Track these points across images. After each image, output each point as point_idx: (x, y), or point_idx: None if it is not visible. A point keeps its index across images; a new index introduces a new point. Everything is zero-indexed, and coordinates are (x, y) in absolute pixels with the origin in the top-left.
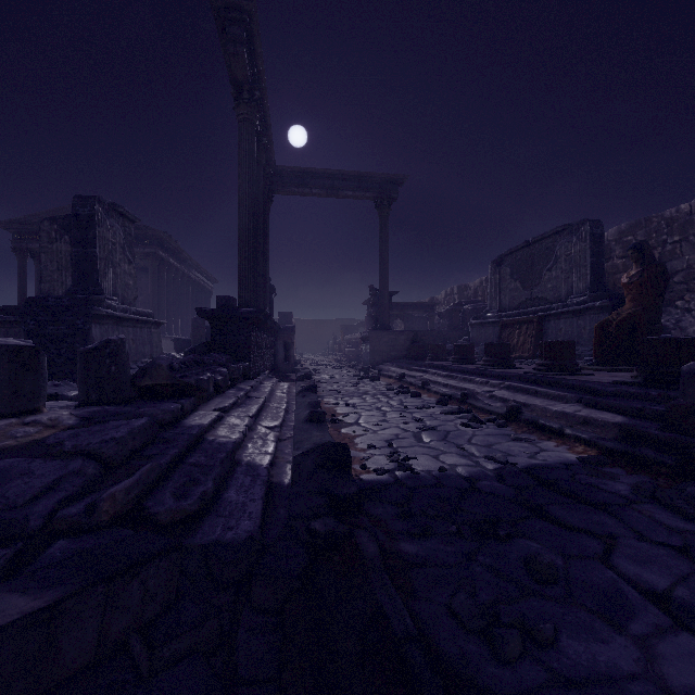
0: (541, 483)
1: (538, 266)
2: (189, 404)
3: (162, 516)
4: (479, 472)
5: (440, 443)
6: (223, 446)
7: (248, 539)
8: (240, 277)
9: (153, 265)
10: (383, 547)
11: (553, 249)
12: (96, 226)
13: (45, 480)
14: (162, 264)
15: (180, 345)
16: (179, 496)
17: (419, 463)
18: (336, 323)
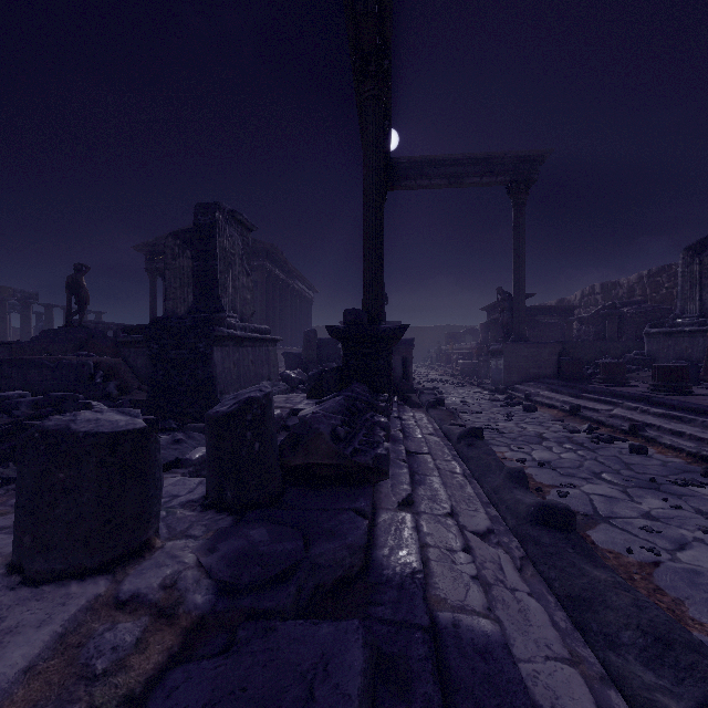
0: None
1: None
2: (370, 507)
3: None
4: None
5: None
6: (496, 671)
7: None
8: (365, 285)
9: (261, 277)
10: None
11: None
12: (216, 236)
13: None
14: (269, 276)
15: (290, 360)
16: None
17: None
18: (436, 329)
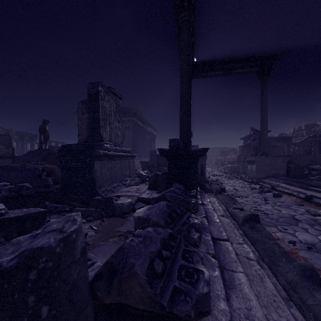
0: None
1: None
2: None
3: None
4: None
5: None
6: None
7: None
8: (181, 125)
9: (131, 125)
10: None
11: None
12: (99, 99)
13: None
14: (135, 124)
15: (143, 165)
16: None
17: None
18: (215, 149)
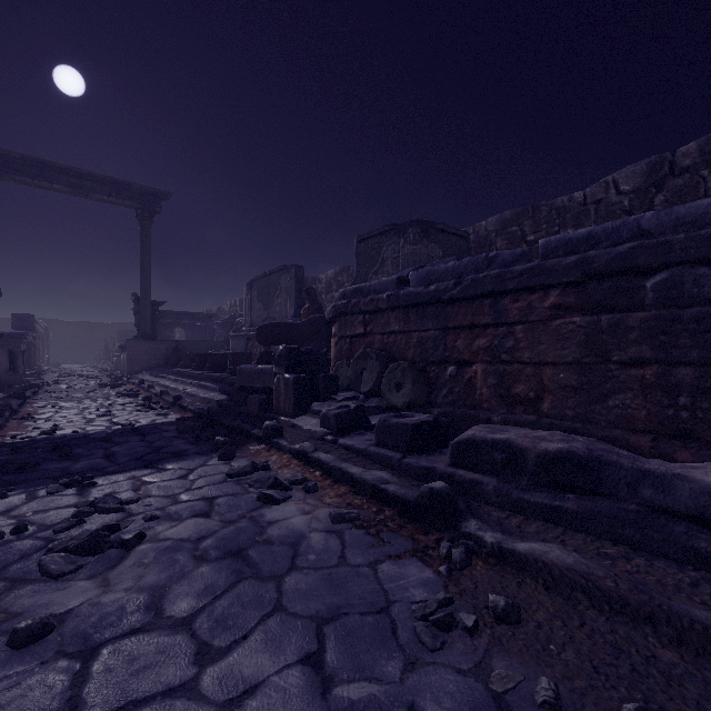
0: (133, 431)
1: (272, 293)
2: None
3: None
4: (101, 431)
5: (100, 422)
6: None
7: None
8: None
9: None
10: None
11: (279, 281)
12: None
13: None
14: None
15: None
16: None
17: (64, 431)
18: (115, 327)
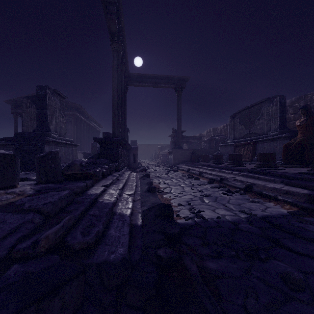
0: (273, 226)
1: (252, 118)
2: (90, 183)
3: (75, 246)
4: (238, 219)
5: (214, 203)
6: (107, 205)
7: (122, 259)
8: (113, 123)
9: (74, 119)
10: (197, 265)
11: (260, 109)
12: (47, 99)
13: (11, 226)
14: (77, 119)
15: (86, 155)
16: (85, 234)
17: (206, 213)
18: (156, 145)
